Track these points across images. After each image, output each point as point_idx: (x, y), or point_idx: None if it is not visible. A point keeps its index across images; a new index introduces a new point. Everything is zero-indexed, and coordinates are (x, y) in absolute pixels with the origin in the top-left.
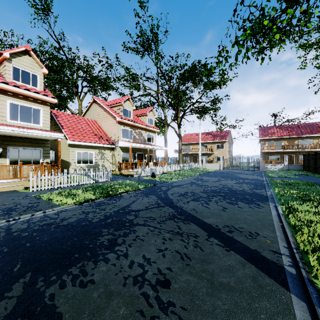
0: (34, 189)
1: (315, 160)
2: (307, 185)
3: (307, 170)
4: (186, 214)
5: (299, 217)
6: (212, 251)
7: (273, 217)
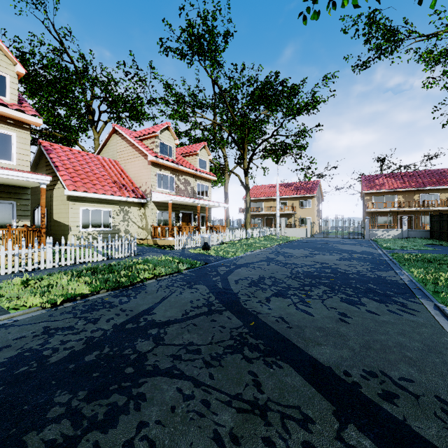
0: None
1: None
2: None
3: (437, 238)
4: (268, 333)
5: None
6: None
7: None
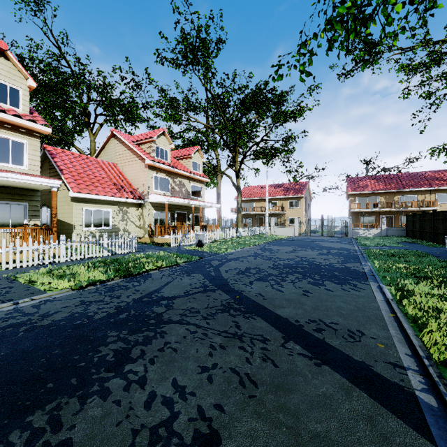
0: (9, 265)
1: (422, 223)
2: (417, 256)
3: (411, 236)
4: (249, 302)
5: (419, 303)
6: (292, 368)
7: (379, 304)
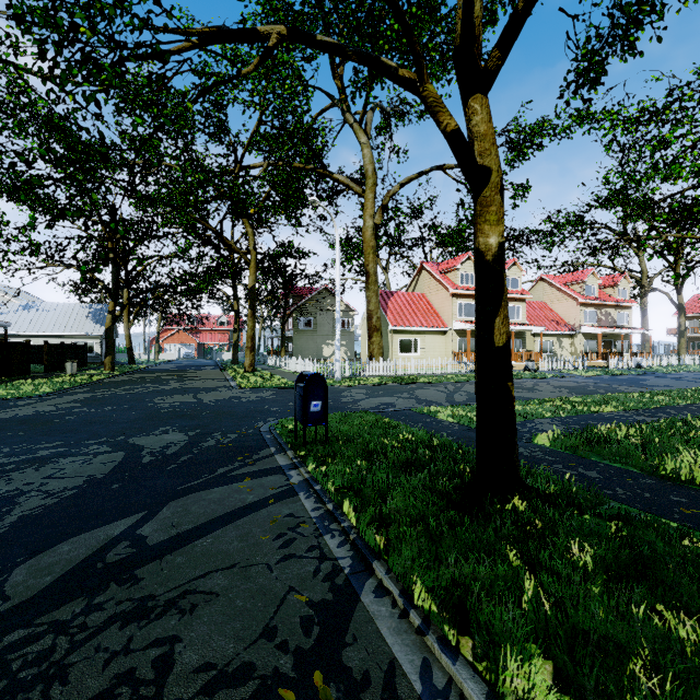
0: (540, 369)
1: None
2: None
3: None
4: (684, 380)
5: None
6: (696, 383)
7: None
